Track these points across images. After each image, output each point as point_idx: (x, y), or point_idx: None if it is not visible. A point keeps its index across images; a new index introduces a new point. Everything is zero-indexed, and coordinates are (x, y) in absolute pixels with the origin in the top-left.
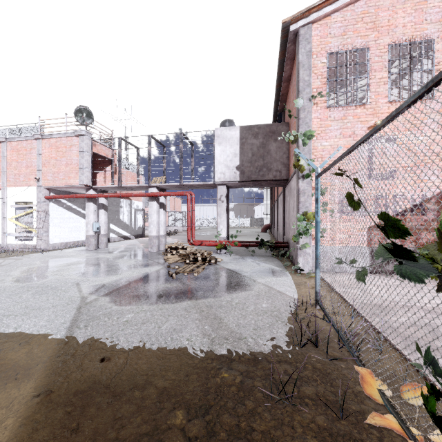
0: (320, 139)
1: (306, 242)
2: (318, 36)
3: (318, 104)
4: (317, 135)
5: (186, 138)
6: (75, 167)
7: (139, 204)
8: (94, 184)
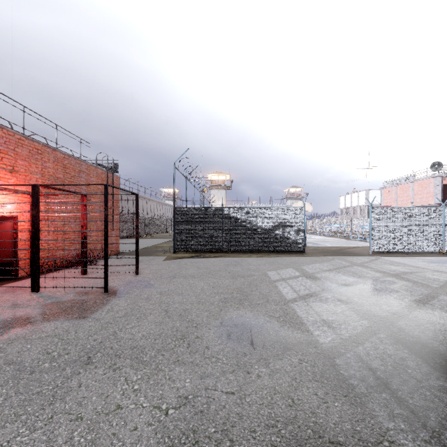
0: None
1: None
2: None
3: None
4: None
5: None
6: (431, 194)
7: None
8: None
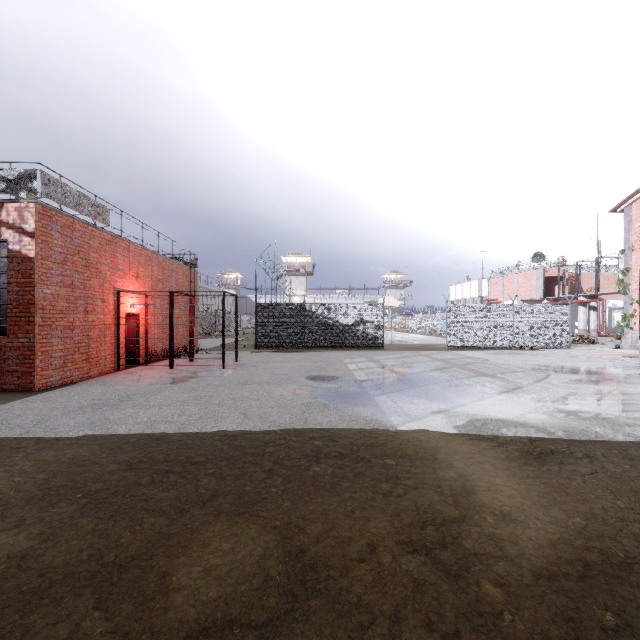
0: (636, 271)
1: (626, 331)
2: (635, 210)
3: (635, 250)
4: (634, 268)
5: (606, 257)
6: (534, 288)
7: (617, 302)
8: (553, 294)
